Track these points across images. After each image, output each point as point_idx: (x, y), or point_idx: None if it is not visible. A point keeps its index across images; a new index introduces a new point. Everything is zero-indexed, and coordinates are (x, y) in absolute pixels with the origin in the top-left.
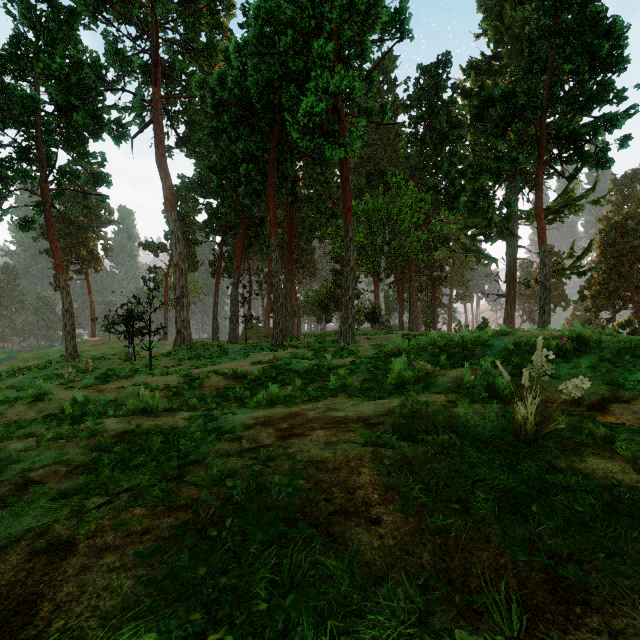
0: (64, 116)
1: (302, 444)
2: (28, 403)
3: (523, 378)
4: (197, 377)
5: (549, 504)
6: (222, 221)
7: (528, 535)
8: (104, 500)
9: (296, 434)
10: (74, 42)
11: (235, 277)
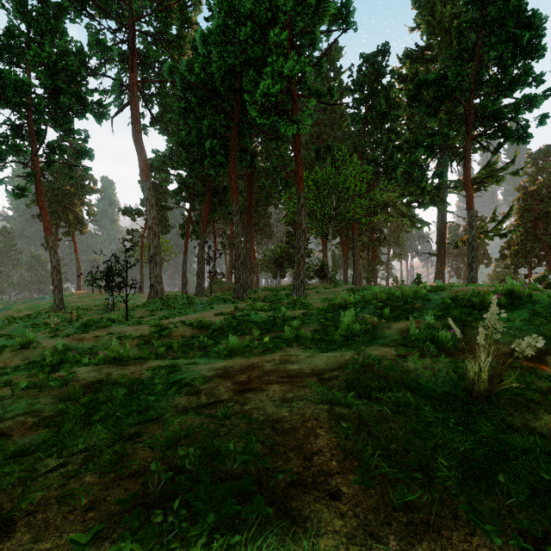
0: (52, 98)
1: (258, 400)
2: (14, 351)
3: (478, 337)
4: (166, 327)
5: (512, 469)
6: (190, 190)
7: (496, 508)
8: (57, 462)
9: (253, 388)
10: (61, 33)
11: (201, 238)
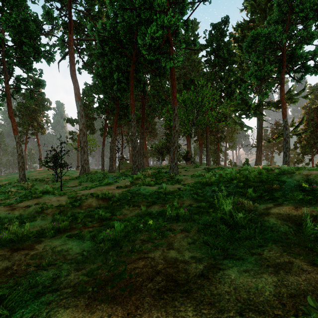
0: (19, 48)
1: None
2: None
3: None
4: (79, 199)
5: None
6: (106, 106)
7: None
8: None
9: None
10: (24, 7)
11: (112, 136)
